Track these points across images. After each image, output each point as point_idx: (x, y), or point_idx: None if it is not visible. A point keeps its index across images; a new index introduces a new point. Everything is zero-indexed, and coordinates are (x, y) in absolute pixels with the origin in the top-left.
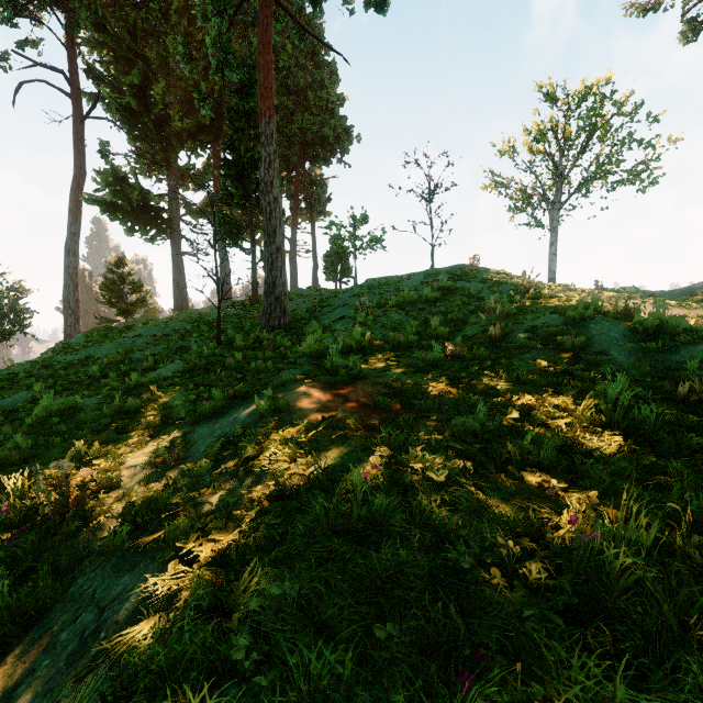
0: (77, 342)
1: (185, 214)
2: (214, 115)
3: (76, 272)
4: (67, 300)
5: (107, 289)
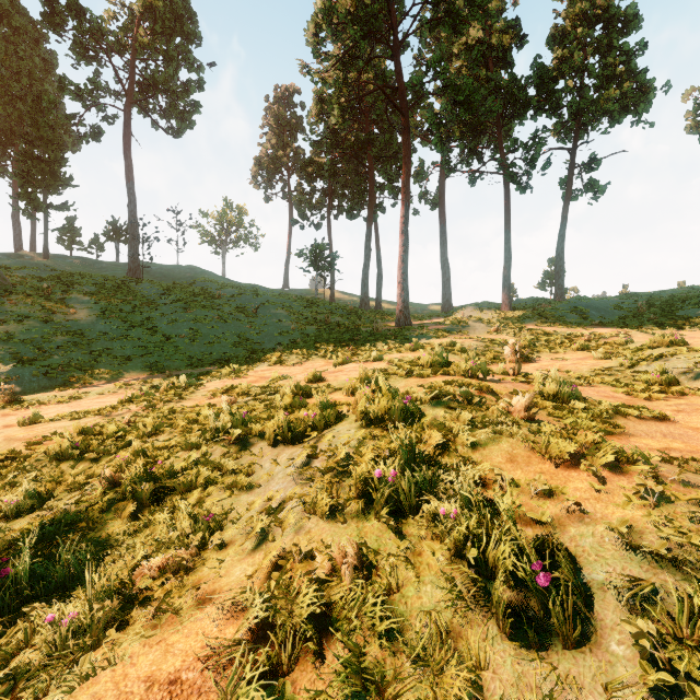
0: None
1: None
2: None
3: None
4: None
5: None
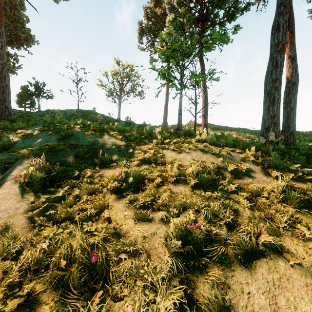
0: None
1: None
2: None
3: None
4: None
5: None
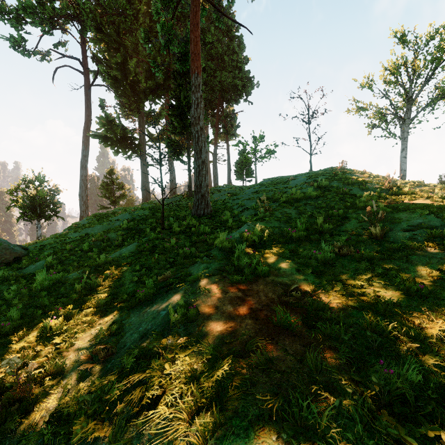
0: (83, 223)
1: (148, 141)
2: (165, 77)
3: (86, 179)
4: (81, 196)
5: (103, 188)
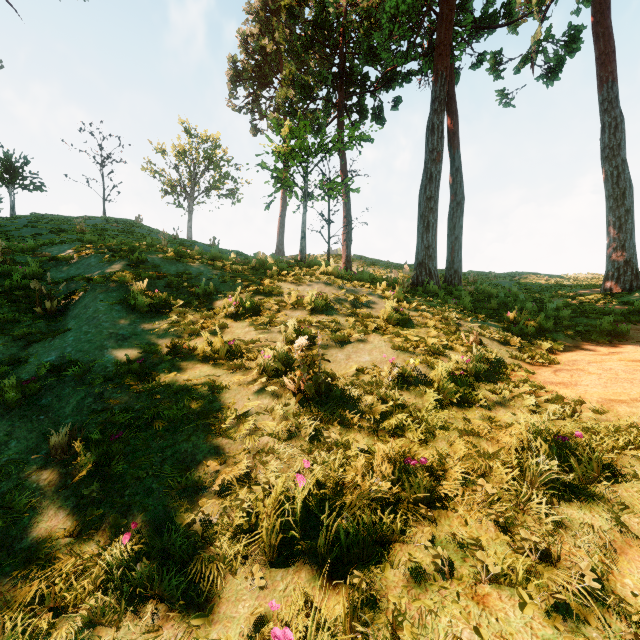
0: None
1: None
2: None
3: None
4: None
5: None
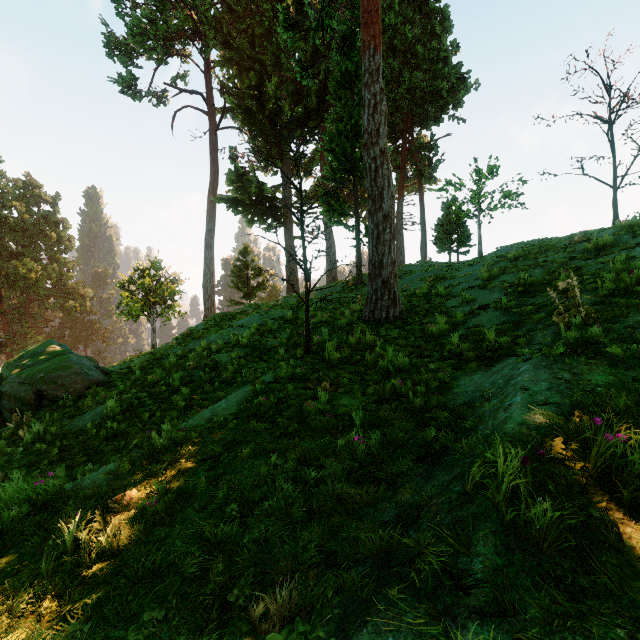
0: (198, 328)
1: (296, 201)
2: (320, 98)
3: (212, 263)
4: (205, 287)
5: (235, 275)
